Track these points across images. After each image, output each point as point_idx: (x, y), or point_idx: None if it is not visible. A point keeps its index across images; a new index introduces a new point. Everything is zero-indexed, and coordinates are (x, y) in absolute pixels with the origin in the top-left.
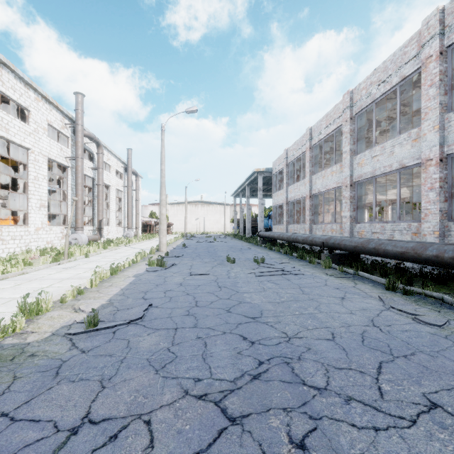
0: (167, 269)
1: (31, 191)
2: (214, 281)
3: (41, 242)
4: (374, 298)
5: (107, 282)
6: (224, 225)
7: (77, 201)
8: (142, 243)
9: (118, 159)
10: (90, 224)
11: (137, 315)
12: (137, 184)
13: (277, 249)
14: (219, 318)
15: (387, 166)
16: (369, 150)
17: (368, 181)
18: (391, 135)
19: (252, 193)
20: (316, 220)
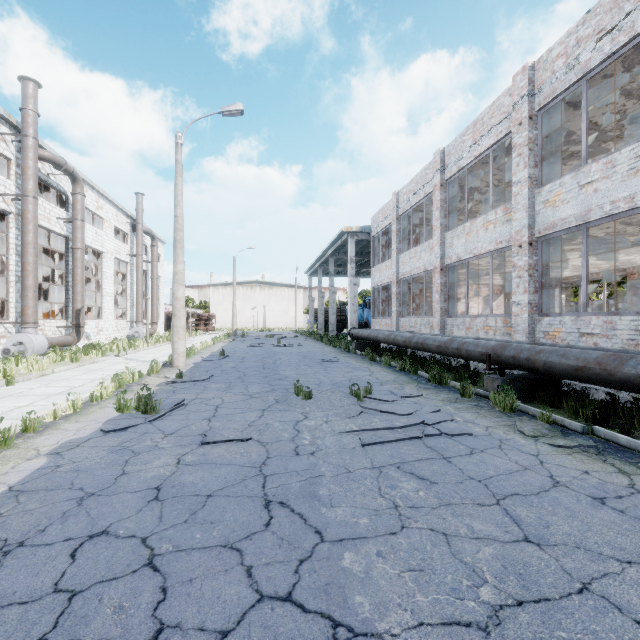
0: (157, 420)
1: None
2: (257, 470)
3: None
4: None
5: None
6: (295, 317)
7: (25, 274)
8: (153, 349)
9: (118, 209)
10: (62, 316)
11: None
12: (154, 251)
13: (385, 361)
14: None
15: (621, 199)
16: (573, 172)
17: (552, 239)
18: (580, 165)
19: (337, 269)
20: (451, 311)
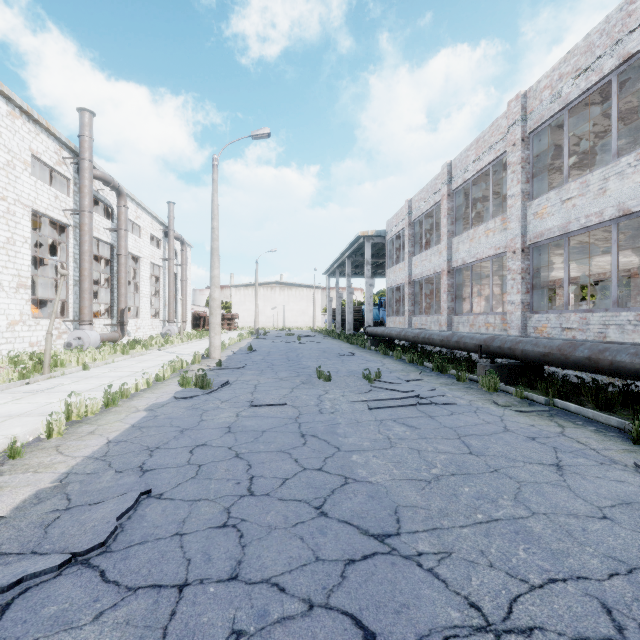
0: (213, 392)
1: (1, 261)
2: (293, 420)
3: (20, 343)
4: (623, 466)
5: (89, 424)
6: (313, 317)
7: (82, 278)
8: (187, 345)
9: (153, 217)
10: (108, 315)
11: (96, 533)
12: (183, 255)
13: (396, 354)
14: (298, 538)
15: (593, 214)
16: (556, 189)
17: (547, 244)
18: (579, 174)
19: (354, 270)
20: (457, 309)
